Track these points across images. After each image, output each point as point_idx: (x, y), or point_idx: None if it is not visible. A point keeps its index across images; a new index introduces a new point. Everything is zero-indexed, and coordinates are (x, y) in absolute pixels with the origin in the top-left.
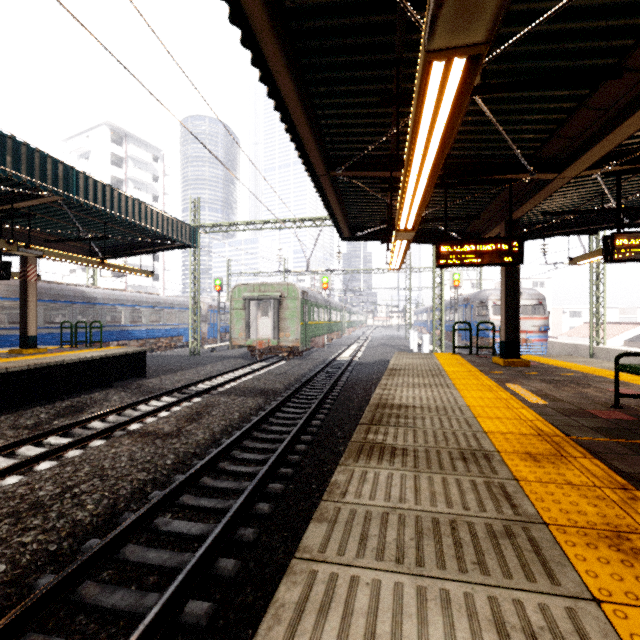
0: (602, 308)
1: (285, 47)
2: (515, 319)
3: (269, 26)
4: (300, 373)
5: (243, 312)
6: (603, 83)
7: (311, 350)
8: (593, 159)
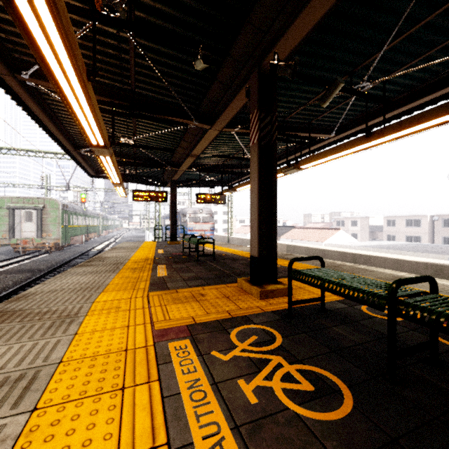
0: (232, 219)
1: (49, 117)
2: (176, 224)
3: (41, 112)
4: (60, 259)
5: (7, 218)
6: (177, 148)
7: (71, 246)
8: (186, 167)
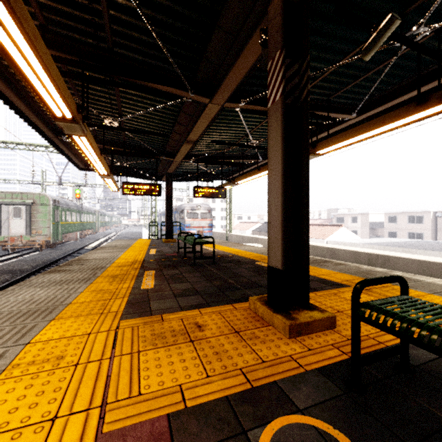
0: (231, 215)
1: (13, 90)
2: (171, 220)
3: (1, 82)
4: (49, 258)
5: None
6: (171, 134)
7: (66, 243)
8: (181, 157)
